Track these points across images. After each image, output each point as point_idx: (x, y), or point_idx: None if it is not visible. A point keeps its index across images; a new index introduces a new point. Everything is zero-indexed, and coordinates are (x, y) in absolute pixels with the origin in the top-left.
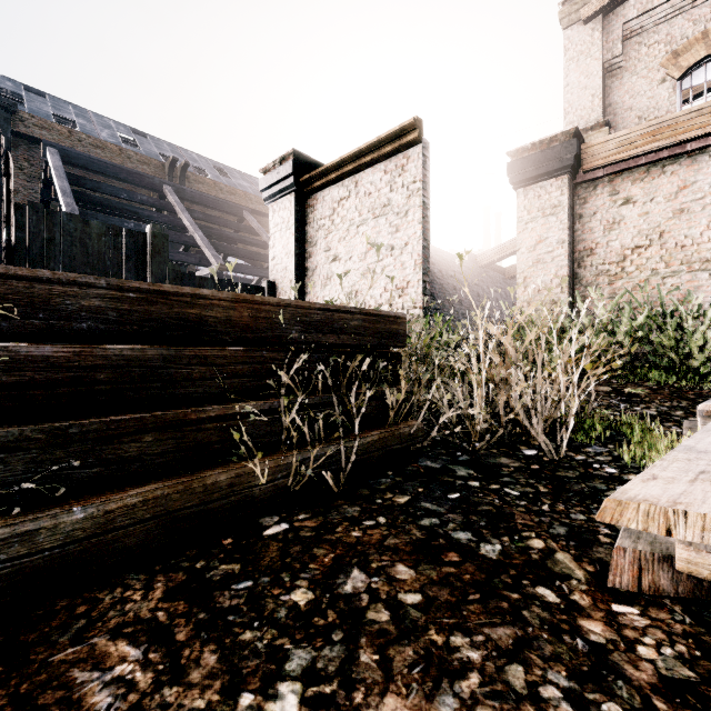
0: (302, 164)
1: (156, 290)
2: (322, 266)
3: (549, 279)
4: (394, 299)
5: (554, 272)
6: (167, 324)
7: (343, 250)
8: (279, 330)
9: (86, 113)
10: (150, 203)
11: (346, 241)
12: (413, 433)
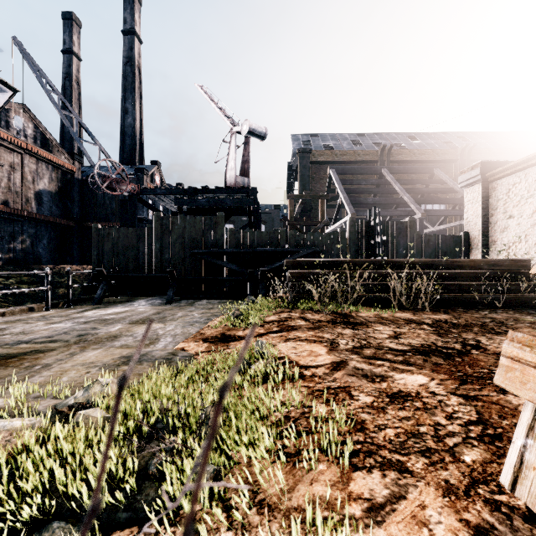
0: (486, 167)
1: (453, 260)
2: (501, 221)
3: None
4: None
5: None
6: (455, 266)
7: (516, 212)
8: (480, 266)
9: (335, 136)
10: (376, 183)
11: (517, 207)
12: (533, 298)
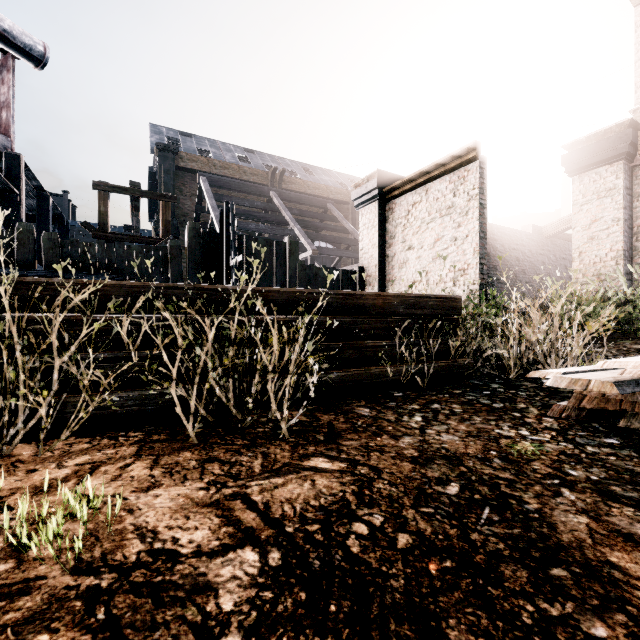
0: (384, 179)
1: (348, 294)
2: (399, 253)
3: (604, 253)
4: (457, 277)
5: (609, 247)
6: (352, 307)
7: (416, 241)
8: (394, 308)
9: (215, 144)
10: (263, 207)
11: (418, 235)
12: (466, 365)
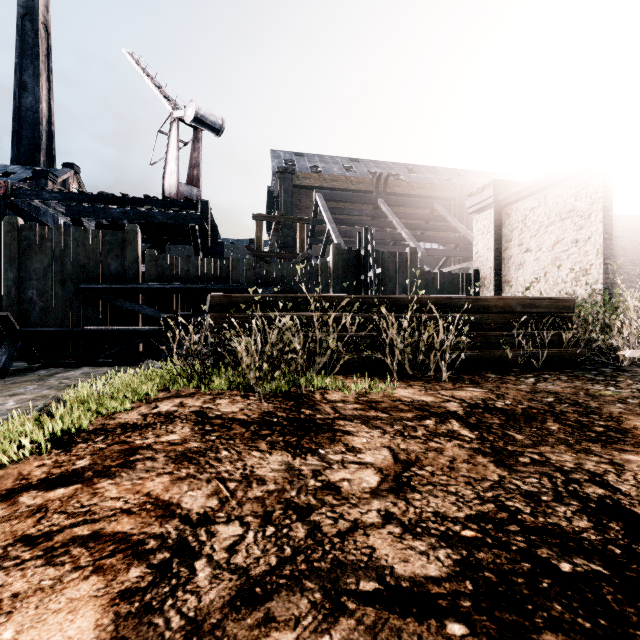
0: (499, 187)
1: (476, 298)
2: (516, 255)
3: None
4: (578, 277)
5: None
6: (479, 308)
7: (534, 244)
8: (512, 308)
9: (324, 158)
10: (371, 215)
11: (536, 238)
12: (578, 353)
